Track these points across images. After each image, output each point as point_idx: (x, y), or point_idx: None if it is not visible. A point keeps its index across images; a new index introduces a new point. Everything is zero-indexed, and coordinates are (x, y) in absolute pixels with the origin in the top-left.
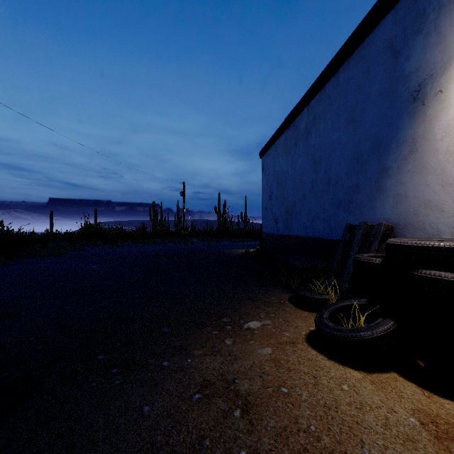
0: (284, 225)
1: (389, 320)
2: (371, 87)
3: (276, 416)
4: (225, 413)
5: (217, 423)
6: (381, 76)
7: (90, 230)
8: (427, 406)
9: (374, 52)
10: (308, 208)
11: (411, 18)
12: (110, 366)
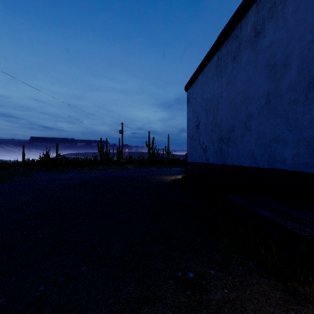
0: (216, 153)
1: None
2: None
3: None
4: None
5: None
6: None
7: (46, 159)
8: None
9: None
10: (258, 131)
11: None
12: None
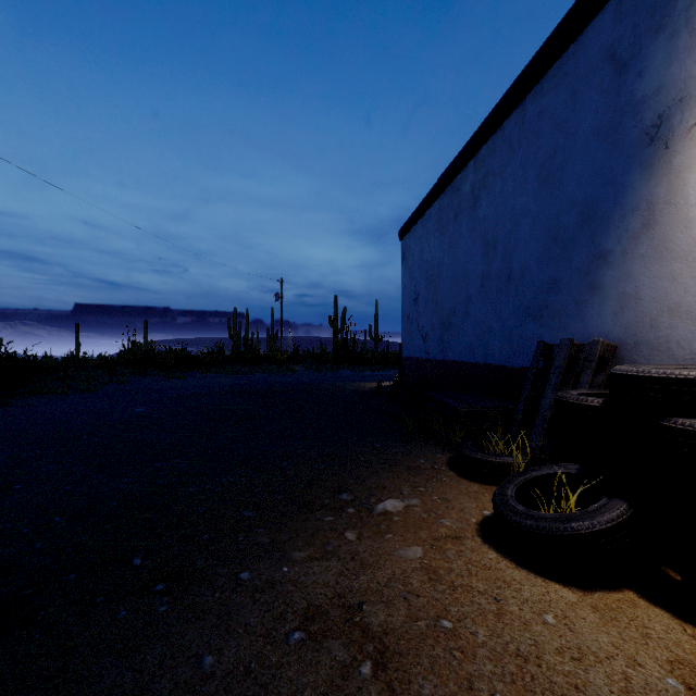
0: (438, 344)
1: (620, 501)
2: (579, 123)
3: (434, 674)
4: (346, 668)
5: (331, 688)
6: (596, 104)
7: (136, 352)
8: (693, 655)
9: (584, 67)
10: (475, 318)
11: (647, 9)
12: (152, 579)
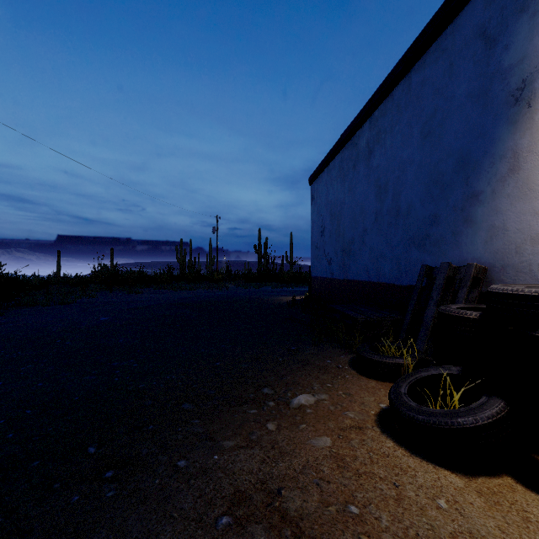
0: (340, 267)
1: (498, 400)
2: (455, 89)
3: None
4: None
5: None
6: (470, 73)
7: (104, 273)
8: None
9: (460, 43)
10: (370, 246)
11: None
12: (103, 466)
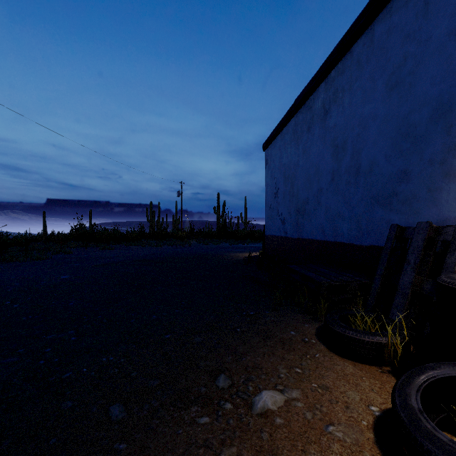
0: (294, 226)
1: None
2: (432, 29)
3: None
4: None
5: None
6: (453, 7)
7: (81, 231)
8: None
9: None
10: (326, 206)
11: None
12: None
